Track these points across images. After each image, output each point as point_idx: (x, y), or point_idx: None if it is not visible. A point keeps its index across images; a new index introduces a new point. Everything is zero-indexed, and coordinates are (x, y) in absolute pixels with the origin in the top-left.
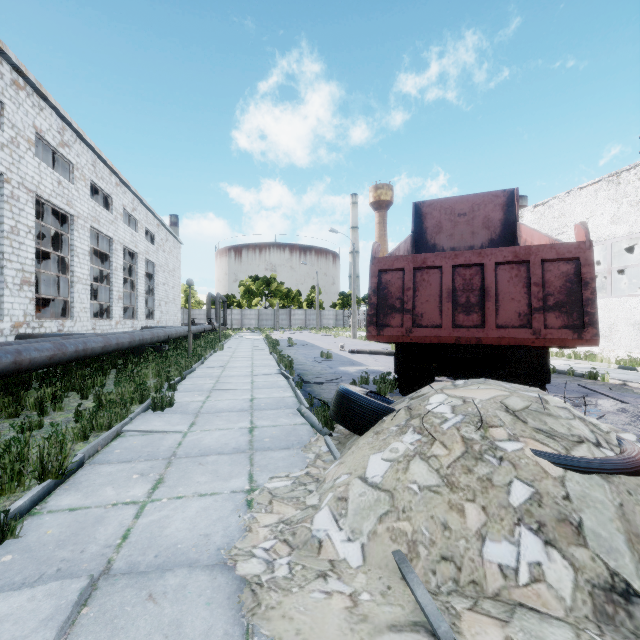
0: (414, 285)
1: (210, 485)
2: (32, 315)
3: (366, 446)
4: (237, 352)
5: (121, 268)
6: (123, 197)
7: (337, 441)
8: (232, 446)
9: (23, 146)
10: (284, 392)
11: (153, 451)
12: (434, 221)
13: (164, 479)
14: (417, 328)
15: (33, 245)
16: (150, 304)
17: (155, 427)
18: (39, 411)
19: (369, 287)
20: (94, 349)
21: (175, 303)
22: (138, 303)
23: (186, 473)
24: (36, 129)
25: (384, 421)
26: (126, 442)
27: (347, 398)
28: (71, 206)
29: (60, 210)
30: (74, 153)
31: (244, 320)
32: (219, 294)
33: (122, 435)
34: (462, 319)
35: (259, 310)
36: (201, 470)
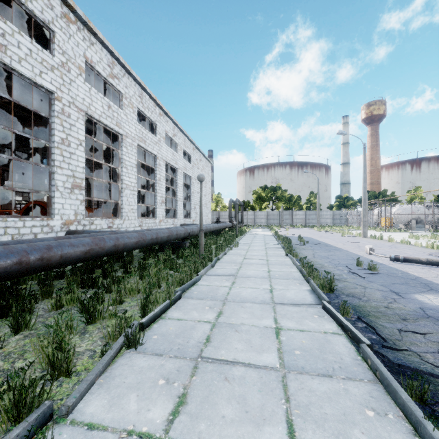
0: None
1: None
2: (83, 214)
3: None
4: (251, 250)
5: (164, 179)
6: (165, 125)
7: None
8: None
9: (74, 72)
10: (384, 426)
11: None
12: None
13: None
14: None
15: (84, 156)
16: (188, 207)
17: None
18: None
19: None
20: (67, 255)
21: (206, 207)
22: (178, 206)
23: None
24: (87, 59)
25: None
26: None
27: None
28: (120, 127)
29: (111, 130)
30: (123, 85)
31: (256, 219)
32: (237, 199)
33: None
34: None
35: (267, 211)
36: None
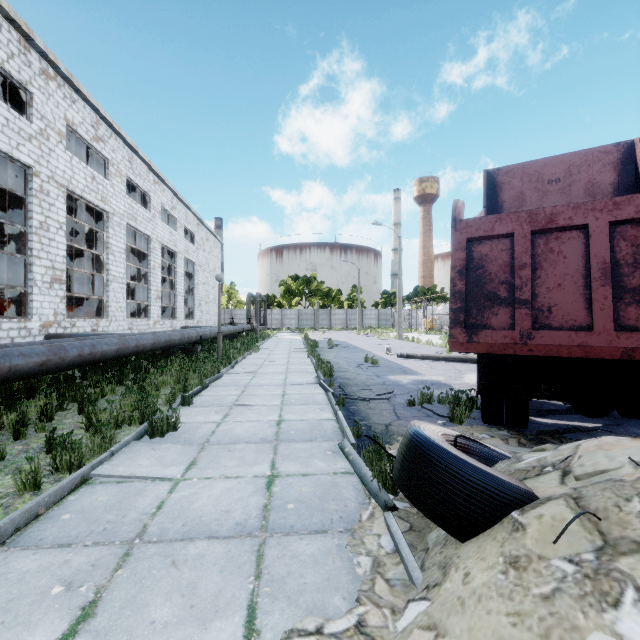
0: (532, 260)
1: (170, 637)
2: (63, 314)
3: (496, 601)
4: (273, 354)
5: (159, 267)
6: (161, 195)
7: (406, 523)
8: (235, 518)
9: (53, 139)
10: (321, 411)
11: (115, 521)
12: (513, 192)
13: (97, 605)
14: (542, 331)
15: (64, 242)
16: (190, 304)
17: (138, 469)
18: (13, 433)
19: (451, 266)
20: (105, 352)
21: (216, 303)
22: (177, 303)
23: (141, 589)
24: (68, 122)
25: (522, 529)
26: (88, 497)
27: (430, 459)
28: (106, 203)
29: (95, 207)
30: (109, 148)
31: (284, 320)
32: (259, 294)
33: (90, 481)
34: (635, 315)
35: (299, 310)
36: (169, 583)
